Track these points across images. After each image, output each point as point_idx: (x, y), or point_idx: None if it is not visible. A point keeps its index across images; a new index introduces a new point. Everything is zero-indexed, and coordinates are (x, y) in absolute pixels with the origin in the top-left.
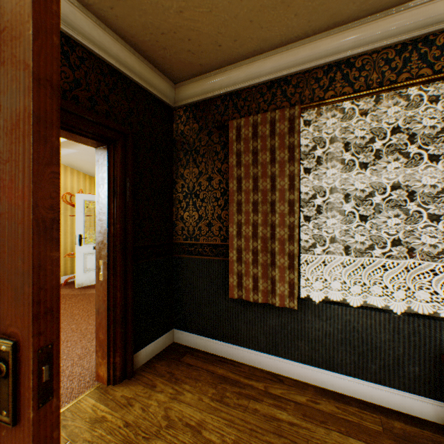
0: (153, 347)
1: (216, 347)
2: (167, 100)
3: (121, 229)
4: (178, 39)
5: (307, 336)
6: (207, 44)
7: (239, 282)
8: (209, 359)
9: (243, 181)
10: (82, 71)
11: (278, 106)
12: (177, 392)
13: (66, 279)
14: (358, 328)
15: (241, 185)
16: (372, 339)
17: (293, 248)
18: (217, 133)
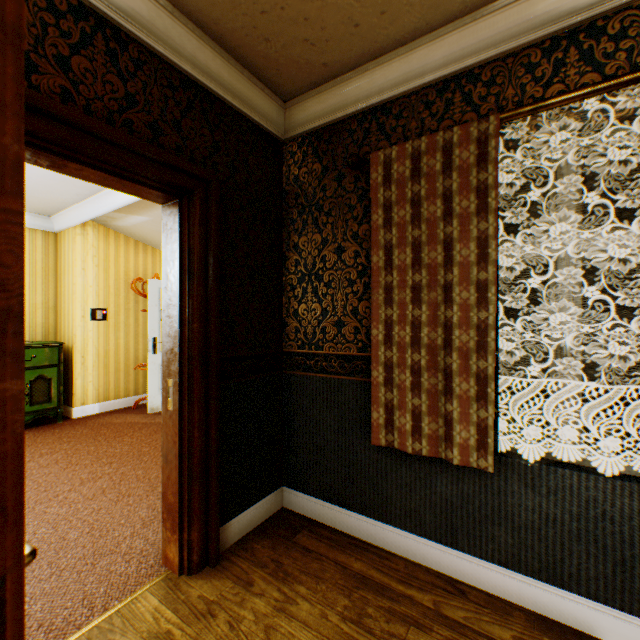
0: (251, 515)
1: (349, 522)
2: (272, 129)
3: (199, 331)
4: (288, 19)
5: (511, 519)
6: (334, 24)
7: (388, 418)
8: (339, 541)
9: (394, 251)
10: (139, 82)
11: (456, 121)
12: (287, 598)
13: (137, 401)
14: (613, 515)
15: (392, 258)
16: None
17: (484, 365)
18: (351, 175)
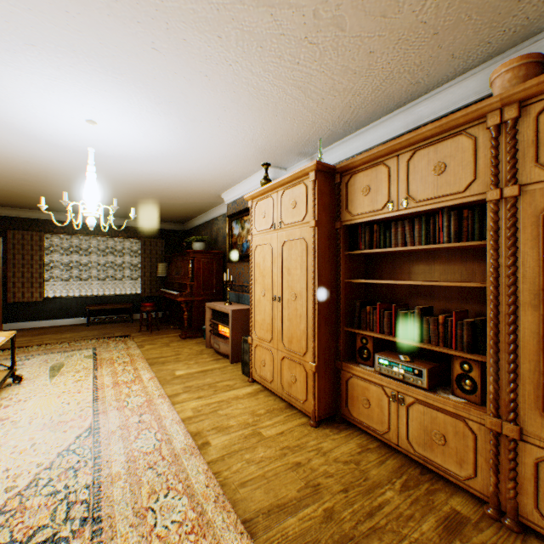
0: None
1: None
2: None
3: None
4: None
5: (48, 310)
6: (3, 204)
7: (15, 295)
8: None
9: (18, 255)
10: None
11: (35, 229)
12: None
13: None
14: (67, 304)
15: (17, 257)
16: (71, 306)
17: (42, 280)
18: None
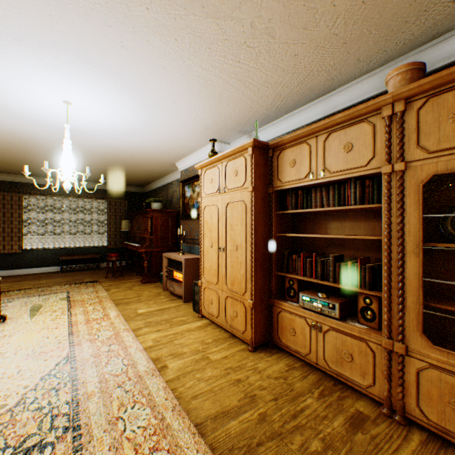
0: None
1: None
2: None
3: None
4: None
5: (26, 260)
6: None
7: None
8: None
9: None
10: None
11: (15, 190)
12: None
13: None
14: (42, 254)
15: None
16: (47, 256)
17: (21, 235)
18: None
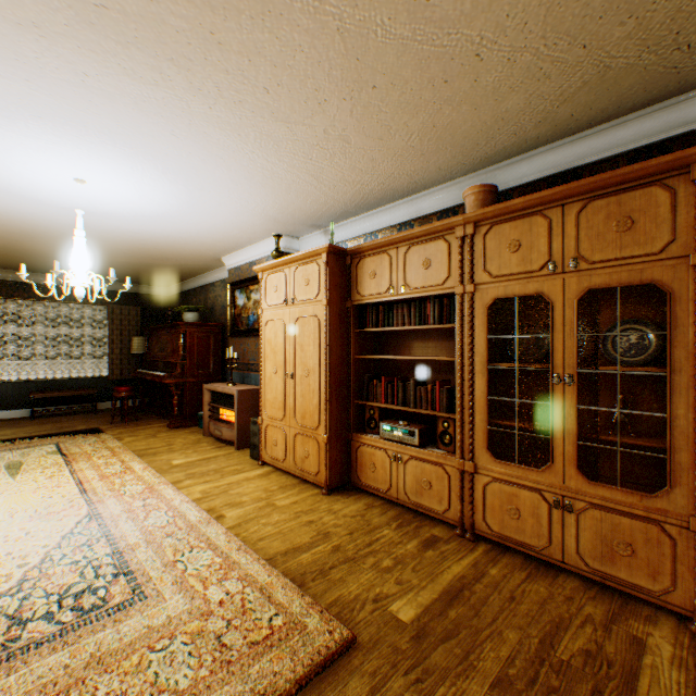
0: None
1: None
2: None
3: None
4: None
5: None
6: None
7: None
8: None
9: None
10: None
11: None
12: None
13: None
14: None
15: None
16: (6, 394)
17: None
18: None
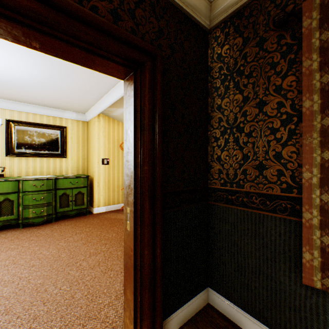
0: (185, 310)
1: None
2: (201, 20)
3: (148, 172)
4: None
5: None
6: None
7: (325, 263)
8: None
9: None
10: None
11: None
12: None
13: (122, 206)
14: None
15: None
16: None
17: None
18: (273, 36)
